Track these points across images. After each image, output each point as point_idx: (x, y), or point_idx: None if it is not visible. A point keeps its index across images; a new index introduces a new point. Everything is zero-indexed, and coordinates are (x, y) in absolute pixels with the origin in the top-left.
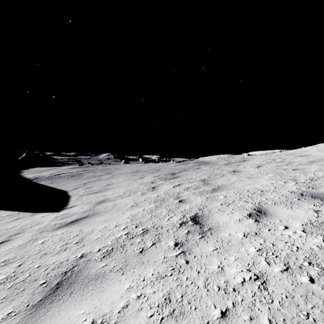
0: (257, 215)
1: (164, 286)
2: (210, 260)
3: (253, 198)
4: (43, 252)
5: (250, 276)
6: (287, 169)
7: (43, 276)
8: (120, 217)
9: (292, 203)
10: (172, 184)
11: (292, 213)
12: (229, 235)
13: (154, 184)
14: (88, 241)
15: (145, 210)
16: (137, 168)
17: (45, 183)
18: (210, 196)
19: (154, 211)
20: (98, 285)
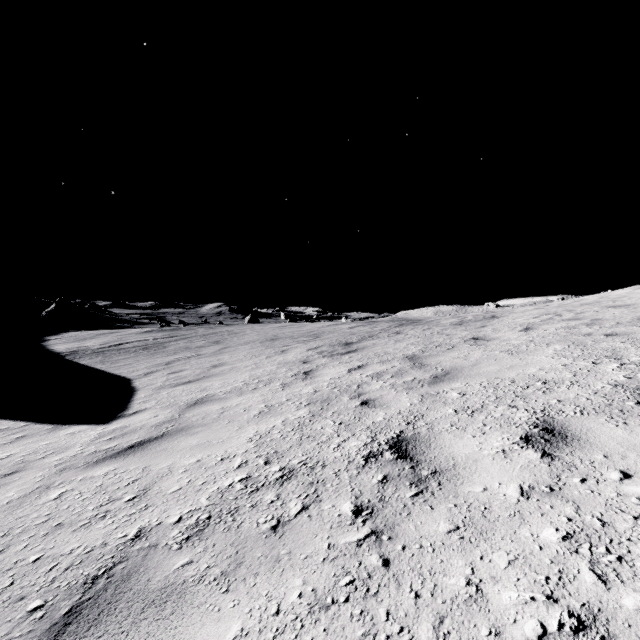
0: (546, 441)
1: (330, 635)
2: (444, 560)
3: (527, 398)
4: (54, 522)
5: (560, 619)
6: (592, 335)
7: (40, 588)
8: (234, 438)
9: (624, 413)
10: (345, 364)
11: (631, 438)
12: (483, 490)
13: (308, 364)
14: (158, 496)
15: (287, 422)
16: (275, 333)
17: (90, 361)
18: (428, 392)
19: (308, 425)
20: (164, 621)
